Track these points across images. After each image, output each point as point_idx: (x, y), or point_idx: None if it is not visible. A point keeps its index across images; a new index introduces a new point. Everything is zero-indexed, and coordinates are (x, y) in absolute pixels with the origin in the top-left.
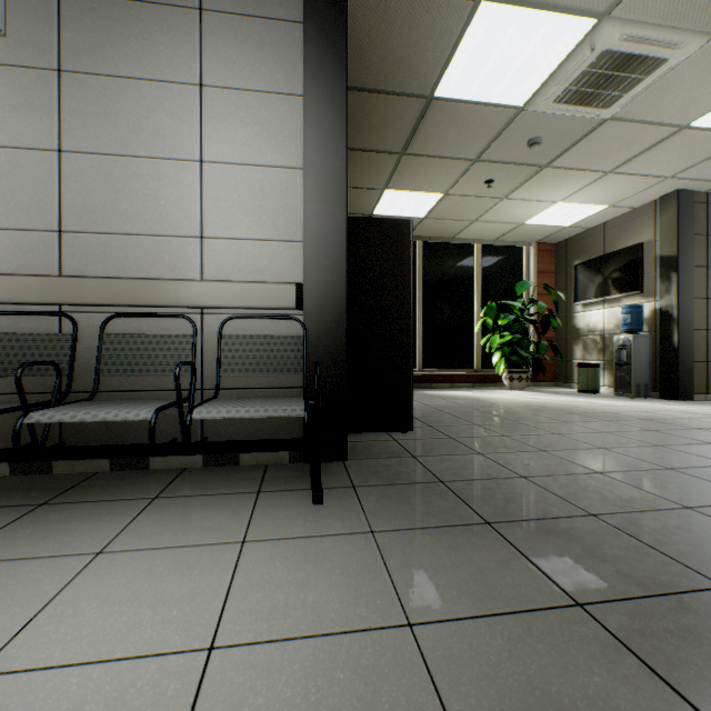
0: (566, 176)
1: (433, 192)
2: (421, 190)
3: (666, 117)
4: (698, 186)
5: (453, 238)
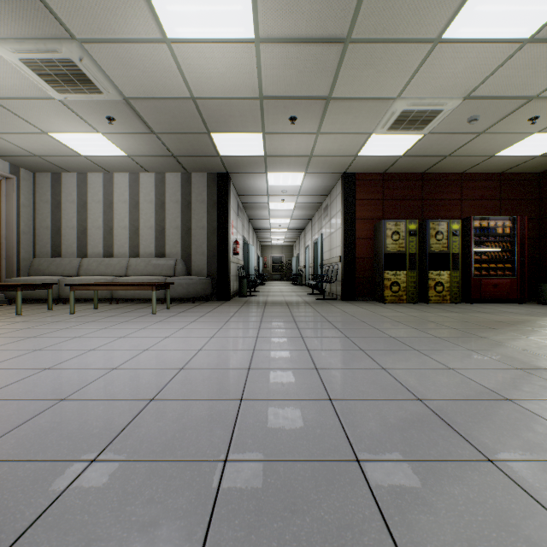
0: None
1: (525, 137)
2: (512, 144)
3: (490, 66)
4: None
5: None
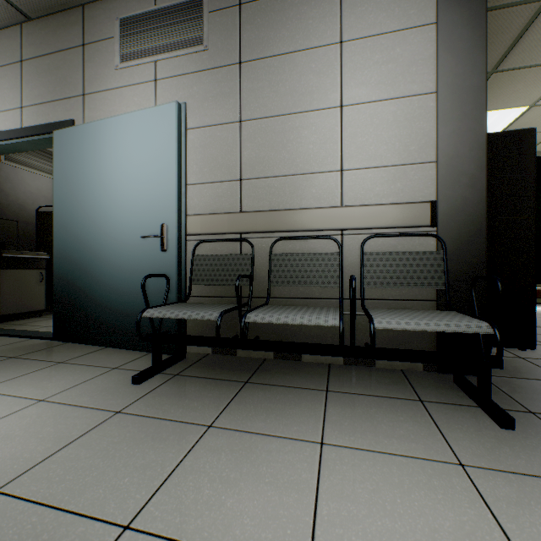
0: None
1: (516, 107)
2: (501, 107)
3: None
4: None
5: None
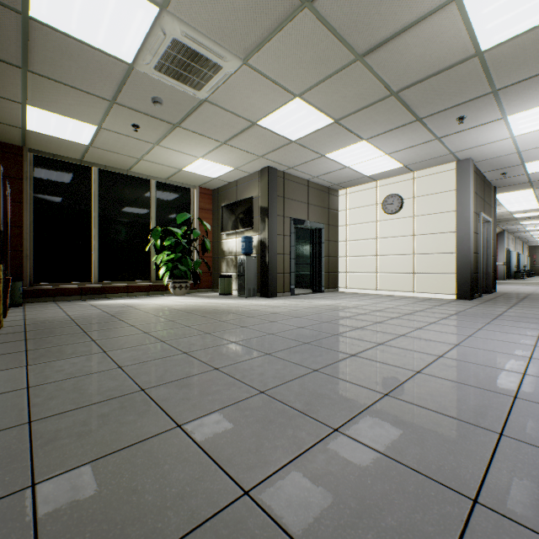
0: (196, 138)
1: (87, 122)
2: (71, 116)
3: (241, 112)
4: (278, 166)
5: (130, 171)
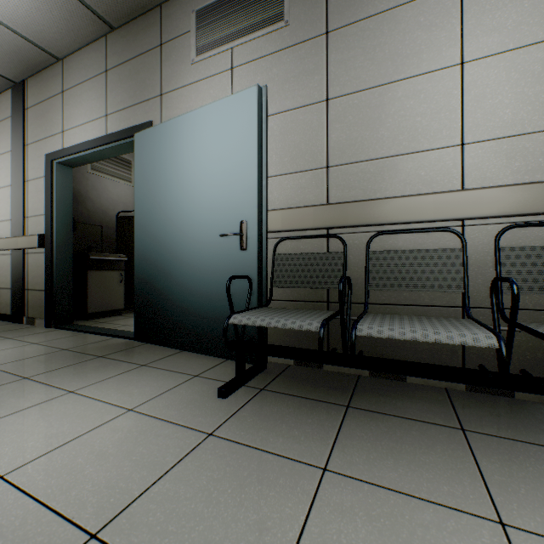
0: None
1: None
2: None
3: None
4: None
5: None
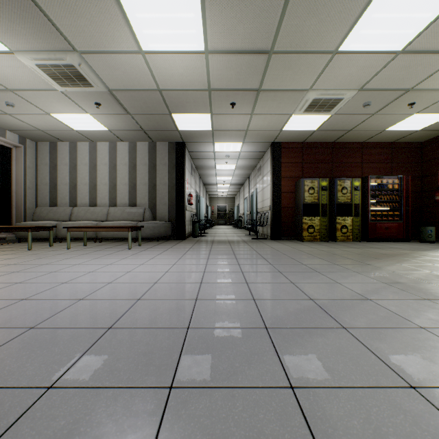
0: None
1: (407, 117)
2: (398, 121)
3: (375, 69)
4: None
5: None
